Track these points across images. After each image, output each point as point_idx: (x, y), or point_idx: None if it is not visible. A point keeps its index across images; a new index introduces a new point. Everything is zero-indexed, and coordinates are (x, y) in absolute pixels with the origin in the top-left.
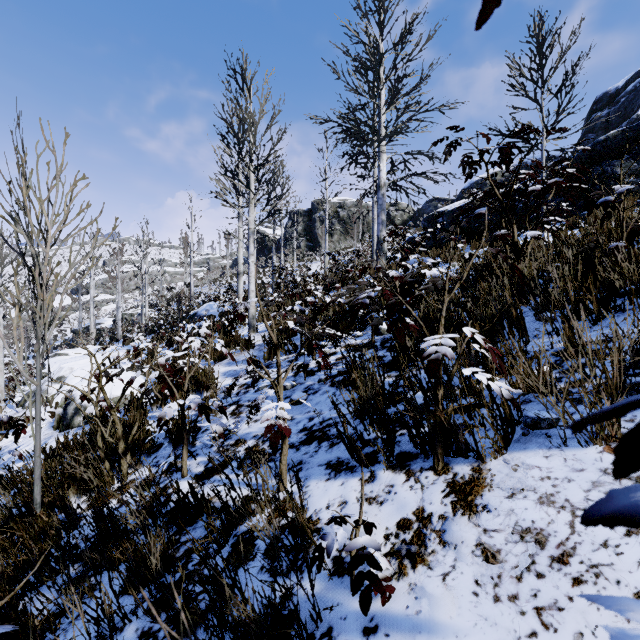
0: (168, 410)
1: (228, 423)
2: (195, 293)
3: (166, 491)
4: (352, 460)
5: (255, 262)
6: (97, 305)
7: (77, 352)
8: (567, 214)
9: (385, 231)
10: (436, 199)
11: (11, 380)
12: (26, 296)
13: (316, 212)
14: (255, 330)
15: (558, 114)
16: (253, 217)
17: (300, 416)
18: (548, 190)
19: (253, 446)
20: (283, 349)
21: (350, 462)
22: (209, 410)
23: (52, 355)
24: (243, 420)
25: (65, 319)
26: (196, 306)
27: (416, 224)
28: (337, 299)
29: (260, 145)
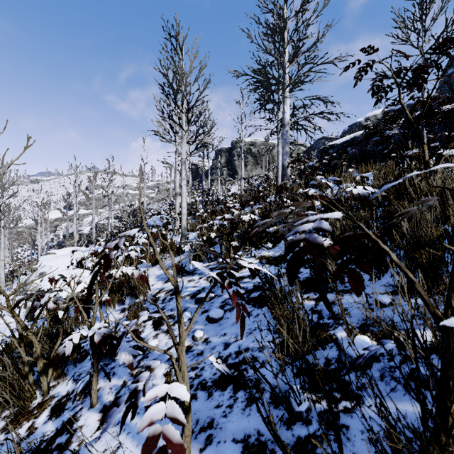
0: (68, 344)
1: (149, 335)
2: (148, 208)
3: (72, 425)
4: (279, 449)
5: (190, 186)
6: (81, 217)
7: (62, 252)
8: (453, 140)
9: (289, 159)
10: (324, 138)
11: (11, 273)
12: (34, 211)
13: (234, 149)
14: (186, 238)
15: (439, 57)
16: (185, 150)
17: (215, 339)
18: (452, 113)
19: (165, 374)
20: (206, 257)
21: (276, 451)
22: (116, 341)
23: (44, 254)
24: (122, 404)
25: (59, 227)
26: (147, 218)
27: (309, 157)
28: (260, 229)
29: (190, 92)
